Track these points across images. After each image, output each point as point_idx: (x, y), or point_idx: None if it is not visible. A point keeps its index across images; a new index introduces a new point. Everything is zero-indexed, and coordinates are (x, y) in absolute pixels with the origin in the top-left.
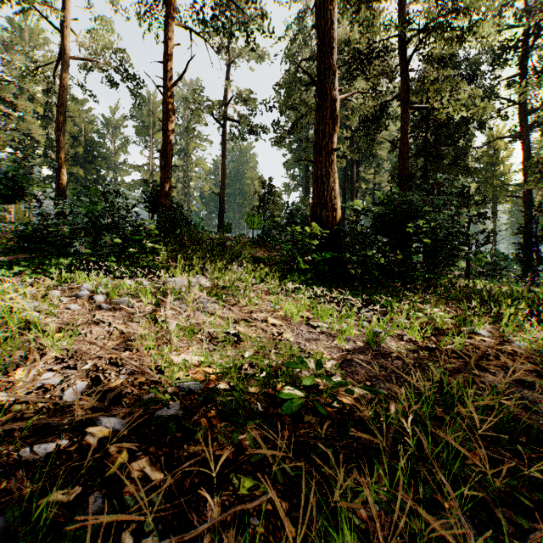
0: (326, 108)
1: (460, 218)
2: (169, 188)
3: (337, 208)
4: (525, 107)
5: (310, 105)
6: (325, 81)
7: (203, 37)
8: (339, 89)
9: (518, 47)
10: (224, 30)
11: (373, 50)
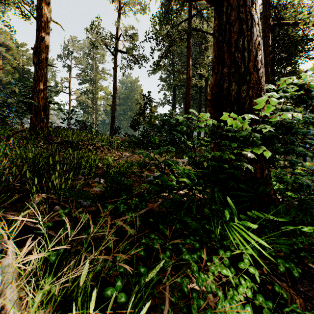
0: None
1: None
2: (43, 87)
3: (264, 84)
4: None
5: (180, 31)
6: None
7: None
8: None
9: None
10: None
11: None
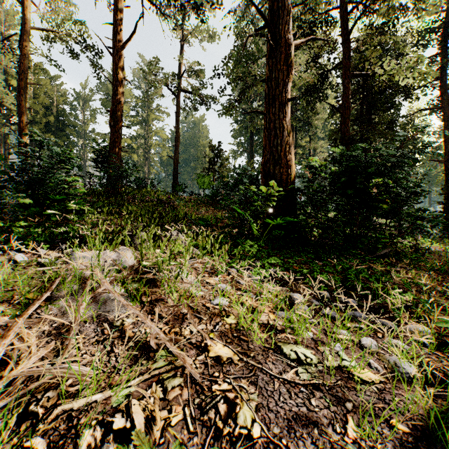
0: (279, 52)
1: (411, 177)
2: (119, 148)
3: (291, 164)
4: (446, 81)
5: (255, 75)
6: (279, 23)
7: (154, 5)
8: (294, 34)
9: (440, 28)
10: (176, 2)
11: (316, 20)
